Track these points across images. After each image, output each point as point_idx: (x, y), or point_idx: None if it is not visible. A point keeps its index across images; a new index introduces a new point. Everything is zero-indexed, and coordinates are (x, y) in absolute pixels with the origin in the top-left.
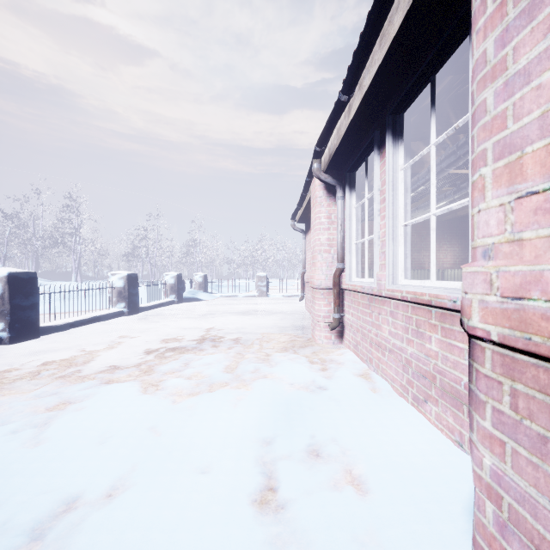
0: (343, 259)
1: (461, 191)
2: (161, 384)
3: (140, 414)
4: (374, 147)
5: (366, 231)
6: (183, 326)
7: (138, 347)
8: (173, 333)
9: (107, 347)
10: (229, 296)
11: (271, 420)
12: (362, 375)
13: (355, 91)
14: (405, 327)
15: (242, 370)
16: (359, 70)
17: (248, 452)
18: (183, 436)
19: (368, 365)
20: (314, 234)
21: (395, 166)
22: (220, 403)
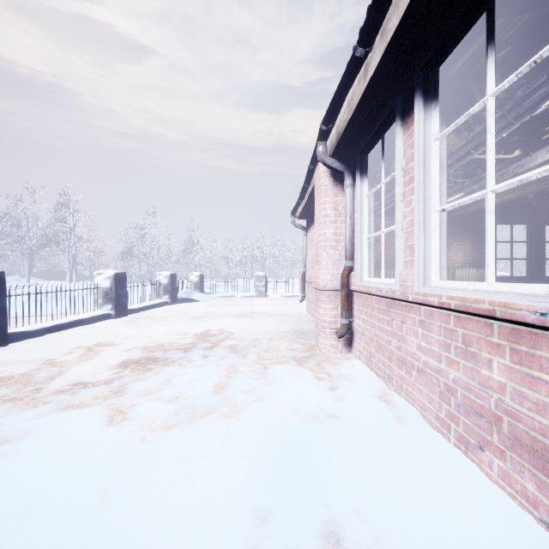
0: (352, 257)
1: (482, 180)
2: (132, 411)
3: (90, 465)
4: (396, 117)
5: (382, 222)
6: (173, 331)
7: (117, 357)
8: (160, 339)
9: (81, 358)
10: (226, 297)
11: (268, 476)
12: (380, 396)
13: (374, 43)
14: (444, 343)
15: (234, 390)
16: (384, 7)
17: (234, 541)
18: (141, 507)
19: (386, 383)
20: (319, 228)
21: (427, 135)
22: (201, 444)
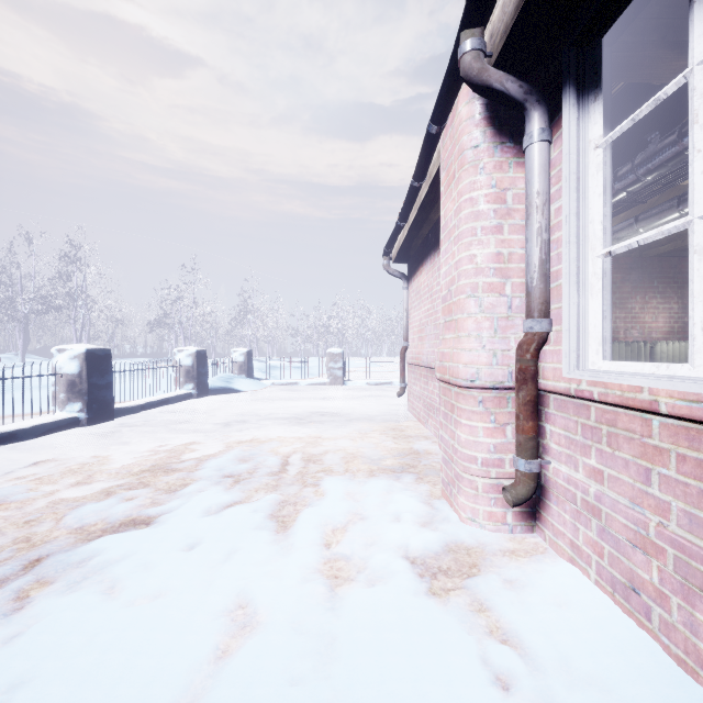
0: (547, 308)
1: None
2: None
3: None
4: None
5: (700, 187)
6: (167, 458)
7: None
8: (130, 479)
9: None
10: (286, 384)
11: None
12: None
13: None
14: None
15: None
16: None
17: None
18: None
19: None
20: (456, 247)
21: None
22: None
